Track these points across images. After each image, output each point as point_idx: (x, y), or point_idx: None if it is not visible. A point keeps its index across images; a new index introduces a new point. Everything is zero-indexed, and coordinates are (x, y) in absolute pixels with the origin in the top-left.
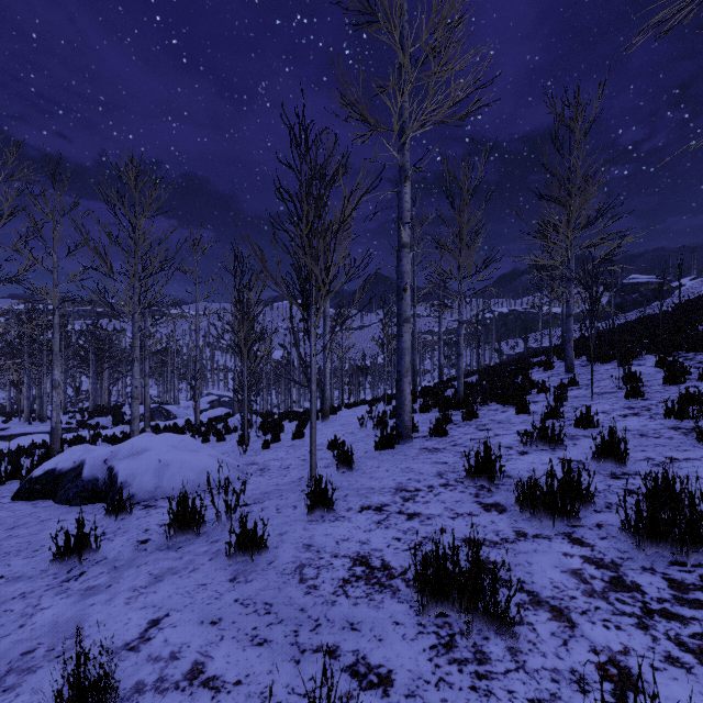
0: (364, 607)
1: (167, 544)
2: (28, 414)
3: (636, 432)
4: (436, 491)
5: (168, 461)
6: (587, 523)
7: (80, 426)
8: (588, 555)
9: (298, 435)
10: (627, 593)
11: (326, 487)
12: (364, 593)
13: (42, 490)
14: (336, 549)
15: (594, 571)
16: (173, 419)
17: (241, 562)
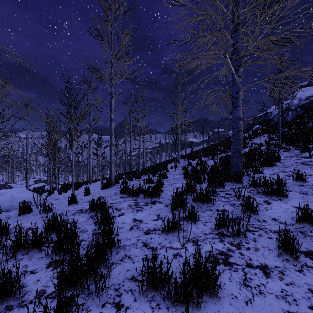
0: (76, 216)
1: (18, 216)
2: None
3: (175, 178)
4: (111, 196)
5: (16, 197)
6: (141, 197)
7: None
8: (135, 202)
9: (75, 189)
10: (136, 206)
11: (75, 196)
12: (78, 214)
13: None
14: (74, 209)
15: (133, 204)
16: None
17: (44, 215)
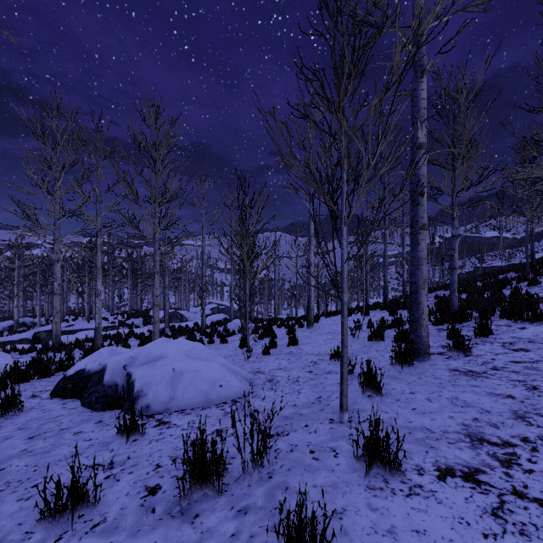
0: None
1: (180, 502)
2: (87, 315)
3: None
4: None
5: (182, 371)
6: None
7: (121, 325)
8: None
9: (293, 342)
10: None
11: (387, 436)
12: None
13: (73, 389)
14: None
15: None
16: (185, 321)
17: None
